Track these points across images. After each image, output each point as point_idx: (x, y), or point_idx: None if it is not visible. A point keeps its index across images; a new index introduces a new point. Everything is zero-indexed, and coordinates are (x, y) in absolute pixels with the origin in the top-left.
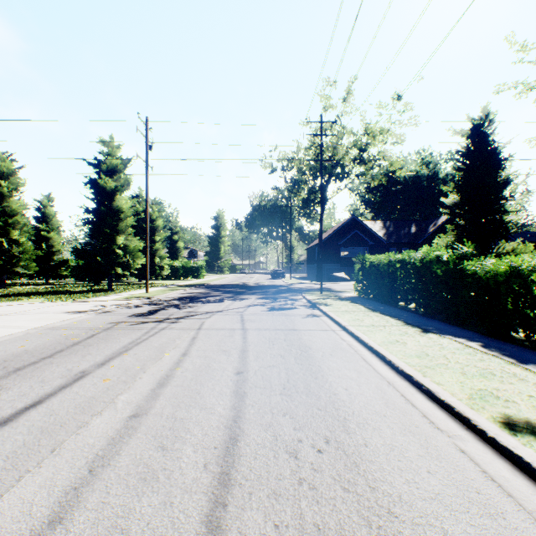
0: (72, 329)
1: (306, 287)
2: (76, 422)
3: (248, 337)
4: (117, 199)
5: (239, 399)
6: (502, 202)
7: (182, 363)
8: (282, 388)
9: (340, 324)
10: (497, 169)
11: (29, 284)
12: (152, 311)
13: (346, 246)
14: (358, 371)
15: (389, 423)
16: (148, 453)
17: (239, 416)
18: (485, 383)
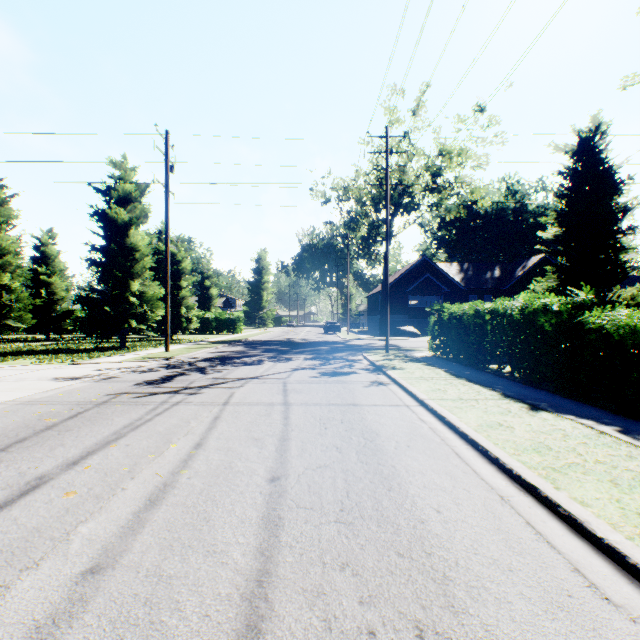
0: (53, 404)
1: (367, 344)
2: None
3: (291, 416)
4: (132, 235)
5: (271, 533)
6: (618, 236)
7: (191, 462)
8: (339, 509)
9: (416, 397)
10: (611, 195)
11: (26, 340)
12: (168, 378)
13: (415, 294)
14: (451, 475)
15: (521, 587)
16: None
17: (268, 571)
18: None
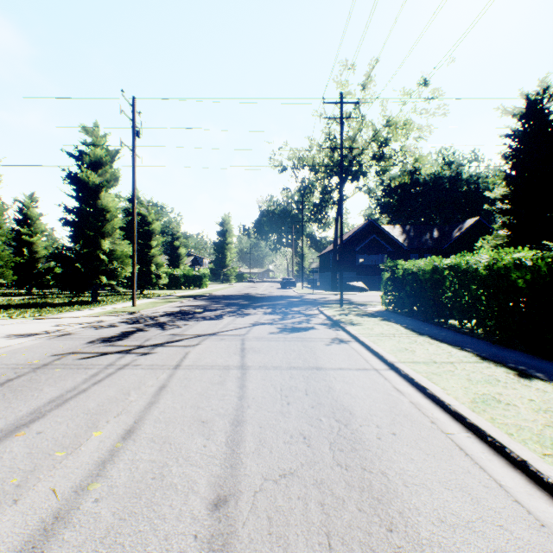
0: None
1: (321, 299)
2: None
3: (247, 384)
4: (102, 197)
5: None
6: None
7: (110, 465)
8: None
9: (383, 358)
10: None
11: (9, 294)
12: (125, 334)
13: (363, 253)
14: (470, 494)
15: None
16: None
17: None
18: None
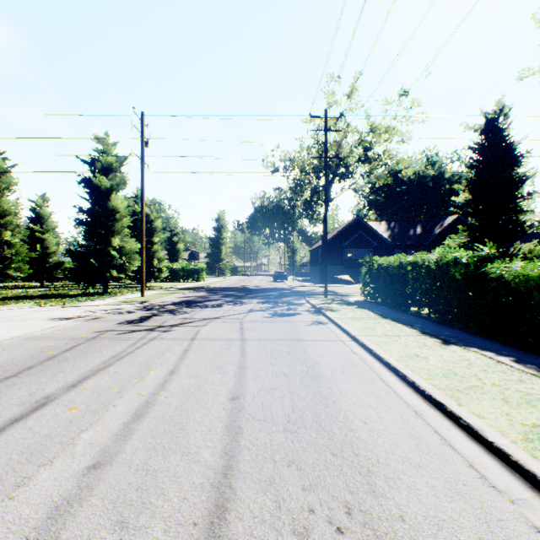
0: (51, 339)
1: (309, 290)
2: (15, 477)
3: (247, 349)
4: (113, 199)
5: (233, 439)
6: (518, 201)
7: (167, 385)
8: (286, 420)
9: (349, 333)
10: (512, 166)
11: (23, 287)
12: (145, 318)
13: (350, 248)
14: (376, 395)
15: (427, 478)
16: (99, 535)
17: (231, 467)
18: (537, 415)
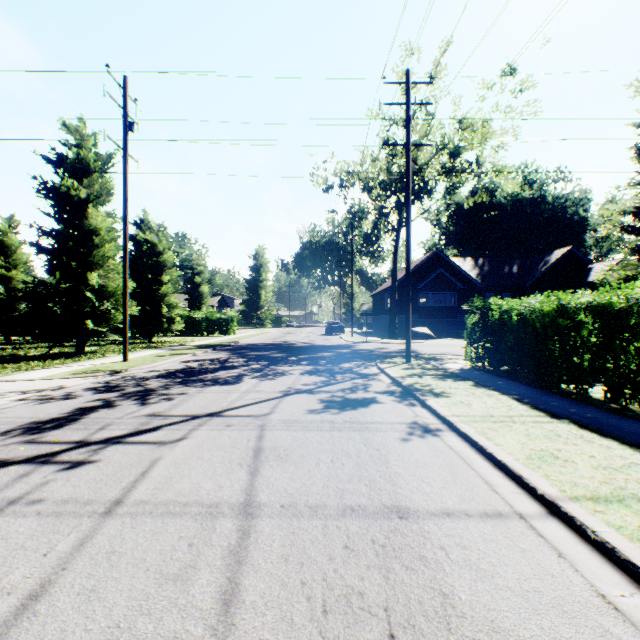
0: None
1: (377, 349)
2: None
3: (244, 585)
4: (90, 215)
5: None
6: None
7: None
8: None
9: (524, 482)
10: None
11: None
12: (75, 414)
13: (427, 291)
14: None
15: None
16: None
17: None
18: None
